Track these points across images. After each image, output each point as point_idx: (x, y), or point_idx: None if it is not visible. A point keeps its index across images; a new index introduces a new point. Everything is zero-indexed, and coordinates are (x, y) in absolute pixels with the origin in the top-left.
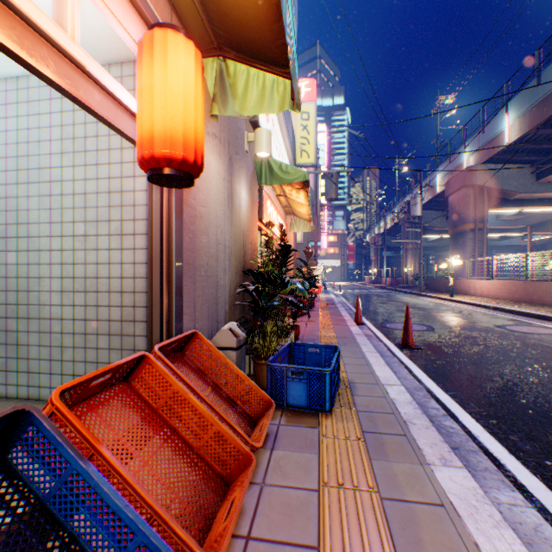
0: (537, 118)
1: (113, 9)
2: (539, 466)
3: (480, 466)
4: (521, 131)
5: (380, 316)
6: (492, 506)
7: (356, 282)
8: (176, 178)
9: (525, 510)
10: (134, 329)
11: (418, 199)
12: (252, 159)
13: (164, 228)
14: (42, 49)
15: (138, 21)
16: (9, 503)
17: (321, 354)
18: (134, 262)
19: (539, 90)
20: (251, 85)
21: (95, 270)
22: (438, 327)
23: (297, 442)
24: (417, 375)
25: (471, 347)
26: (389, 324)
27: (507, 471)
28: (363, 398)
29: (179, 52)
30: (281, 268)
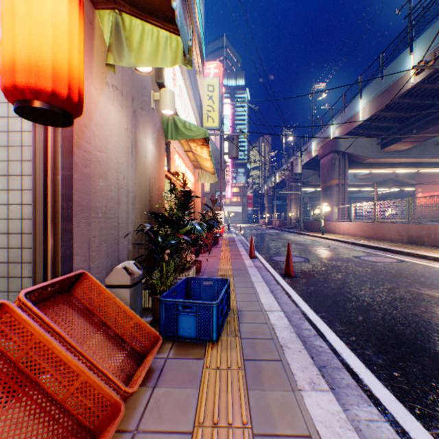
0: (381, 103)
1: None
2: (389, 378)
3: (343, 382)
4: (370, 112)
5: (270, 251)
6: (354, 432)
7: (254, 224)
8: (48, 112)
9: (380, 425)
10: (22, 271)
11: (299, 160)
12: (159, 117)
13: (49, 168)
14: None
15: None
16: None
17: (214, 287)
18: (22, 203)
19: (382, 83)
20: (146, 39)
21: None
22: (313, 258)
23: (180, 376)
24: (295, 300)
25: (336, 274)
26: (276, 257)
27: (365, 385)
28: (248, 325)
29: None
30: (183, 211)
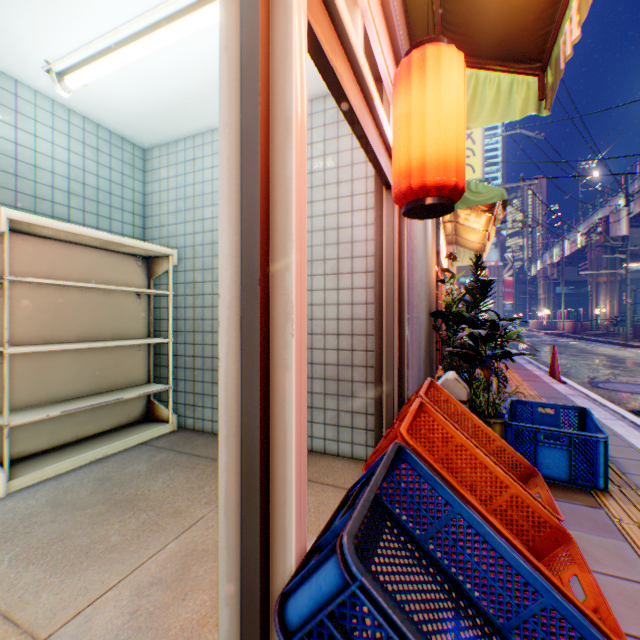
0: None
1: (379, 35)
2: None
3: None
4: None
5: (581, 373)
6: None
7: None
8: (439, 207)
9: None
10: (351, 375)
11: (623, 213)
12: None
13: (395, 264)
14: (353, 88)
15: (387, 43)
16: (398, 537)
17: (556, 417)
18: (351, 303)
19: None
20: (480, 92)
21: (308, 311)
22: None
23: (583, 522)
24: None
25: None
26: (602, 384)
27: None
28: None
29: (451, 66)
30: (477, 309)
